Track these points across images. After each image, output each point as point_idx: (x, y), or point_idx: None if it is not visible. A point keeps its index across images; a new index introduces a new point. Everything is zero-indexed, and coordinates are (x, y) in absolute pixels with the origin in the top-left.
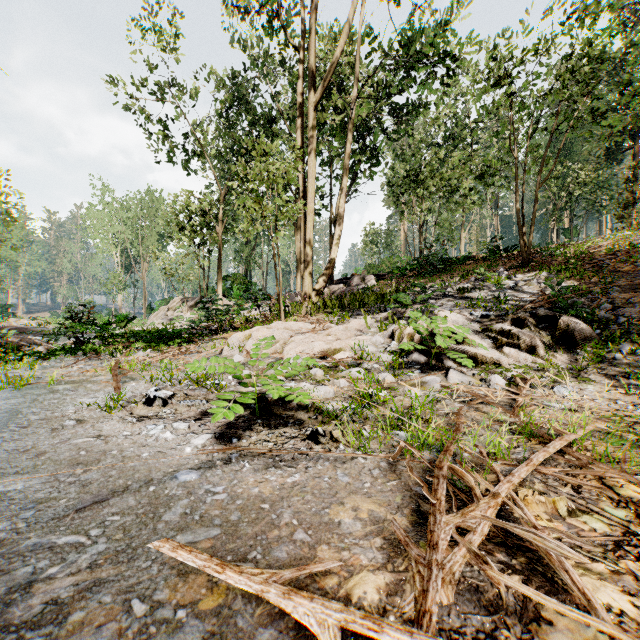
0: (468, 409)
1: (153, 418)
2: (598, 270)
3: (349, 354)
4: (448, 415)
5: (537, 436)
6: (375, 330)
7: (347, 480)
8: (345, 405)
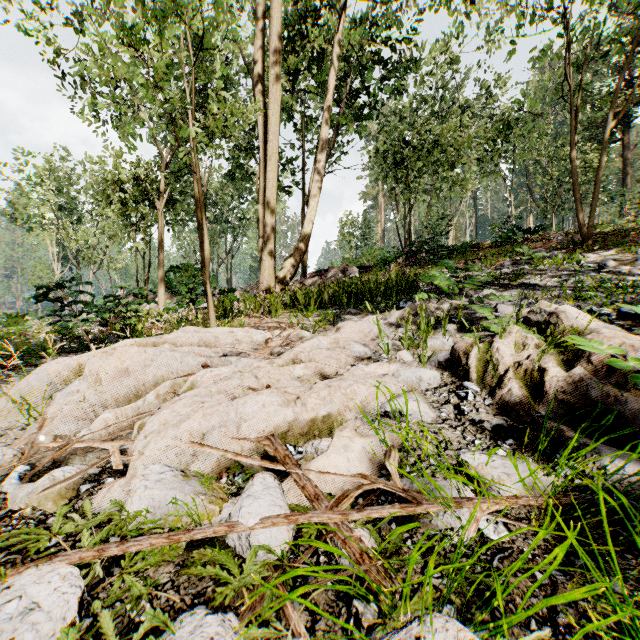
0: None
1: None
2: None
3: (362, 447)
4: None
5: None
6: (395, 345)
7: None
8: None
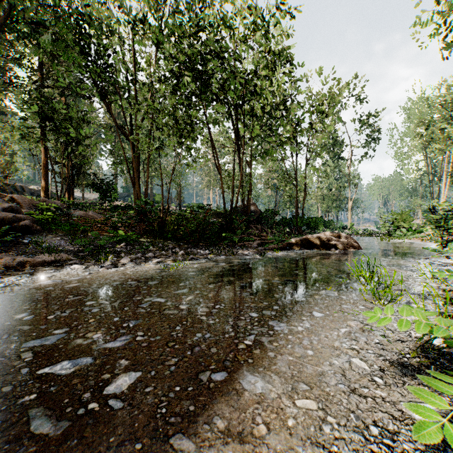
0: None
1: None
2: None
3: None
4: None
5: None
6: None
7: None
8: None
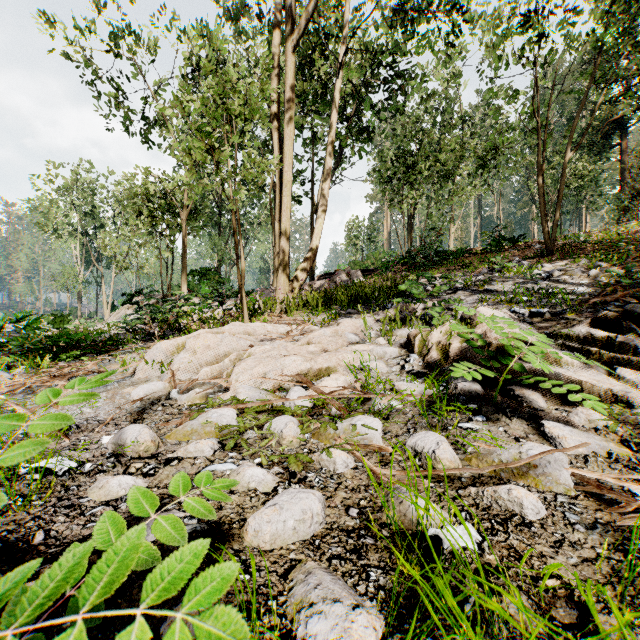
0: None
1: None
2: None
3: (345, 379)
4: None
5: None
6: (377, 335)
7: None
8: (370, 639)
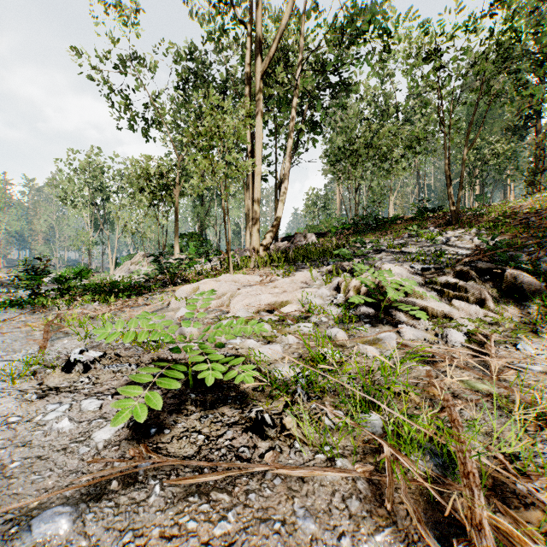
0: (436, 374)
1: (63, 391)
2: (526, 226)
3: (296, 307)
4: (419, 384)
5: (544, 419)
6: (320, 282)
7: (311, 528)
8: (296, 371)
